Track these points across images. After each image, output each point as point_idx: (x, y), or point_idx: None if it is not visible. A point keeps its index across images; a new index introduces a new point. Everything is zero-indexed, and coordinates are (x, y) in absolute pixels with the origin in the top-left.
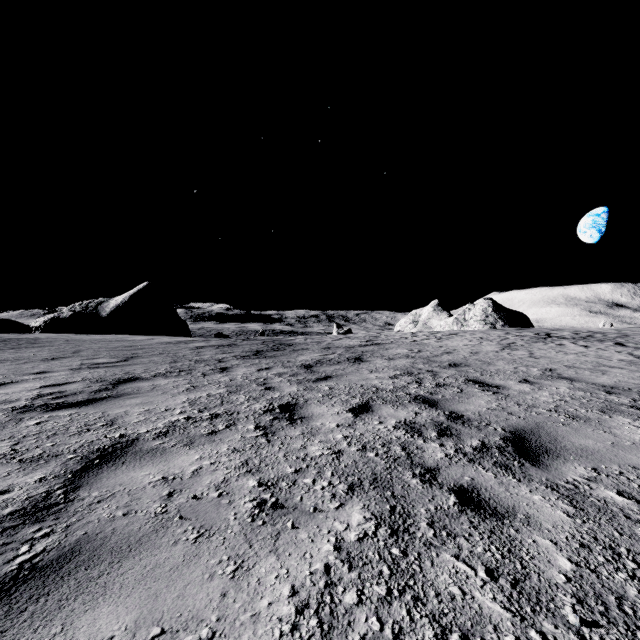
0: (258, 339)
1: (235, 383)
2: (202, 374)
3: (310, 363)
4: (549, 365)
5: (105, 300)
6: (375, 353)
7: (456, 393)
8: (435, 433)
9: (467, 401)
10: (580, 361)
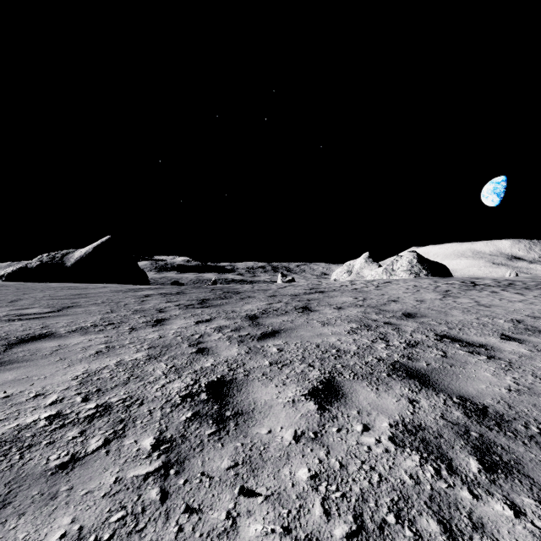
0: (208, 287)
1: (163, 342)
2: (130, 328)
3: (256, 313)
4: (510, 315)
5: (71, 251)
6: (321, 301)
7: (441, 358)
8: (474, 461)
9: (466, 373)
10: (536, 310)
